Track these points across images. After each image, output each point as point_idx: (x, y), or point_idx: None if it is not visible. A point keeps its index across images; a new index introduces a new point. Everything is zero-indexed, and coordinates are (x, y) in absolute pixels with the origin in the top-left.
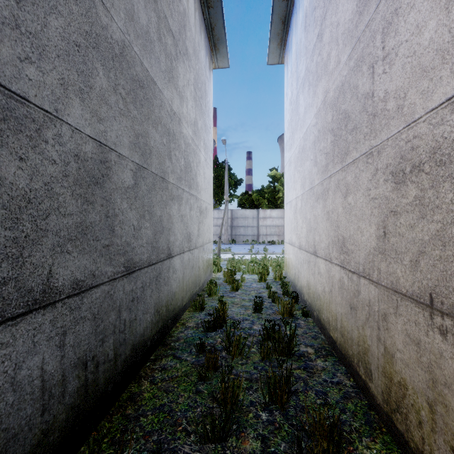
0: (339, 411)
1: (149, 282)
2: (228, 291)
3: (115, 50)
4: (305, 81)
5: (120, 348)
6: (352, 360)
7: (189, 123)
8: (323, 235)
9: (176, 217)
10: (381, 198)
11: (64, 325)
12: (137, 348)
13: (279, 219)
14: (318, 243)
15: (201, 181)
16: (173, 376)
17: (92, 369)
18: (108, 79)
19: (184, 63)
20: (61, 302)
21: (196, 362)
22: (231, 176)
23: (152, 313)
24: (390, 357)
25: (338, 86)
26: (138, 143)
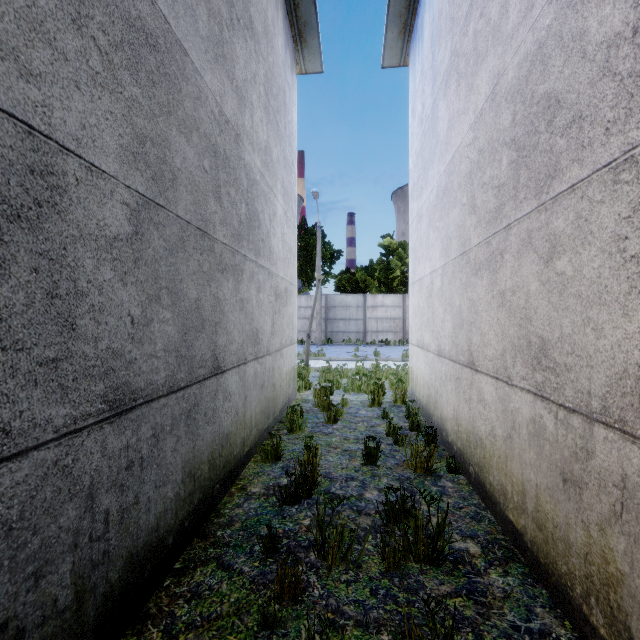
0: None
1: (170, 424)
2: (321, 422)
3: None
4: (450, 75)
5: (94, 574)
6: (569, 586)
7: (256, 147)
8: (489, 335)
9: (230, 302)
10: None
11: None
12: (142, 559)
13: (395, 309)
14: (478, 348)
15: (277, 247)
16: (211, 615)
17: None
18: None
19: (247, 42)
20: None
21: (259, 577)
22: (326, 247)
23: (177, 481)
24: None
25: (529, 52)
26: (144, 154)
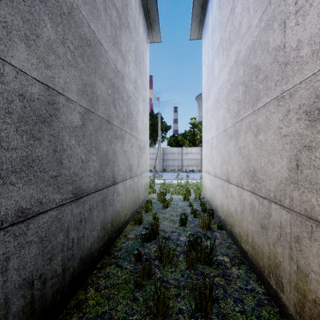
0: (255, 319)
1: (96, 205)
2: (160, 208)
3: (63, 8)
4: (219, 48)
5: (69, 263)
6: (263, 271)
7: (131, 81)
8: (235, 167)
9: (119, 152)
10: (294, 135)
11: (6, 251)
12: (85, 260)
13: (197, 154)
14: (230, 173)
15: (140, 126)
16: (114, 283)
17: (39, 286)
18: (56, 32)
19: (126, 34)
20: (3, 230)
21: (134, 270)
22: (163, 124)
23: (98, 229)
24: (304, 275)
25: (249, 45)
26: (86, 91)
